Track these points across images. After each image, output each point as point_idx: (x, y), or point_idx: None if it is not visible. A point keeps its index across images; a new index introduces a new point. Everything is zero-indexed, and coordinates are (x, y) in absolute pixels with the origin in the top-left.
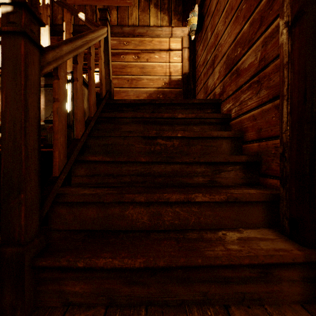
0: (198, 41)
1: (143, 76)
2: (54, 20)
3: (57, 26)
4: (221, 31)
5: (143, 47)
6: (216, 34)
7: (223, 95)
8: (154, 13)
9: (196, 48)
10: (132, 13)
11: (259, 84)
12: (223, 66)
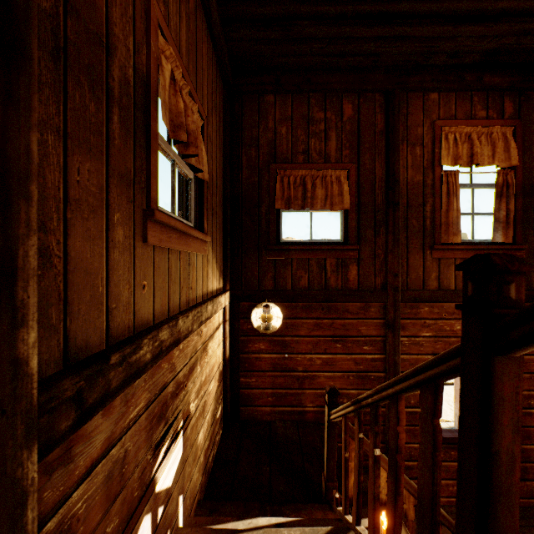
0: (252, 324)
1: (210, 385)
2: (112, 312)
3: (142, 346)
4: (319, 366)
5: (210, 330)
6: (309, 361)
7: (322, 419)
8: (214, 267)
9: (243, 326)
10: (205, 268)
11: (365, 431)
12: (323, 397)
